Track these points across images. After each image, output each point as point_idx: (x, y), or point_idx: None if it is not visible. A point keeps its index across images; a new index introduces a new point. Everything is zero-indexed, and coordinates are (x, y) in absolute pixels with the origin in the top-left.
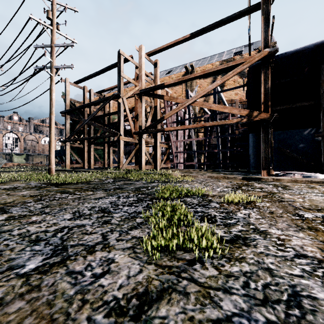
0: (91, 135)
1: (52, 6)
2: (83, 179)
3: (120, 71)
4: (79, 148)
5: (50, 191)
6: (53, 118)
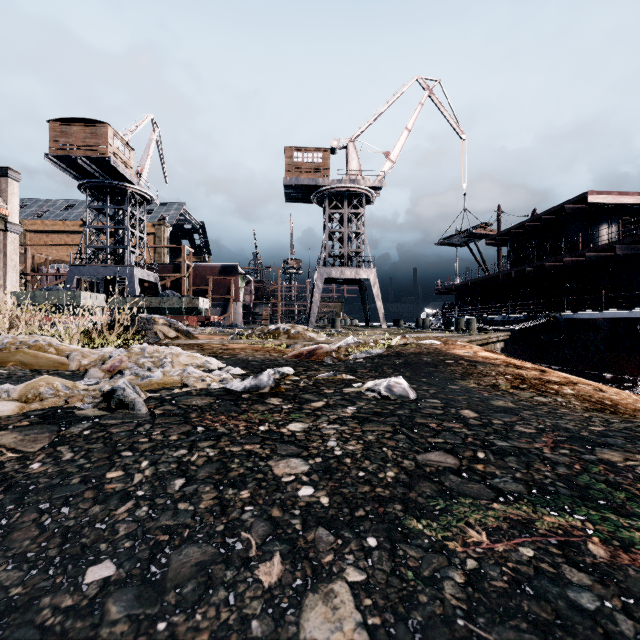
0: None
1: None
2: None
3: None
4: None
5: None
6: None
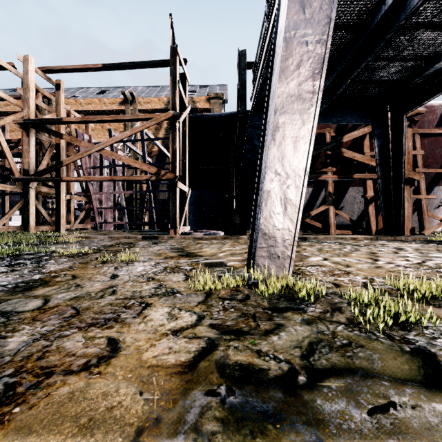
0: None
1: None
2: None
3: None
4: None
5: None
6: None
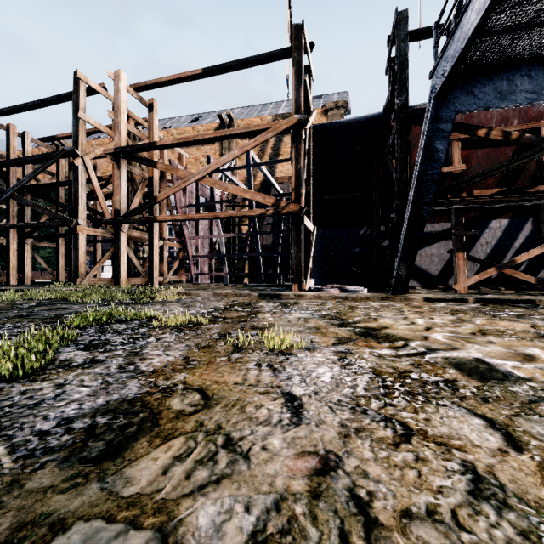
0: (27, 220)
1: None
2: None
3: (78, 109)
4: None
5: None
6: None
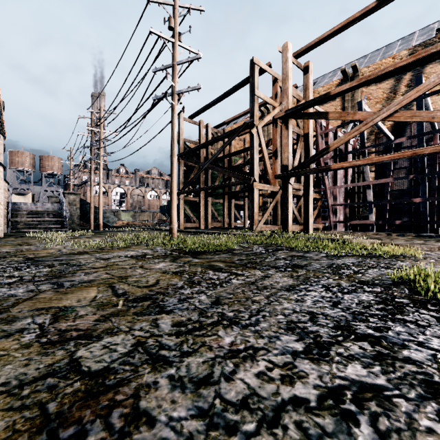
0: (208, 184)
1: (174, 11)
2: (224, 246)
3: (254, 88)
4: (194, 201)
5: (192, 264)
6: (175, 162)
